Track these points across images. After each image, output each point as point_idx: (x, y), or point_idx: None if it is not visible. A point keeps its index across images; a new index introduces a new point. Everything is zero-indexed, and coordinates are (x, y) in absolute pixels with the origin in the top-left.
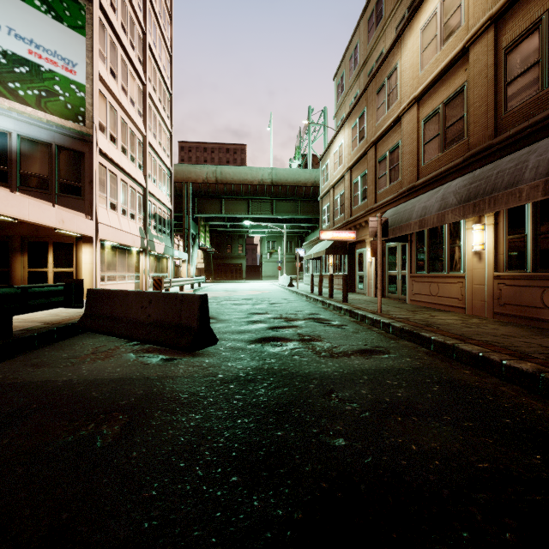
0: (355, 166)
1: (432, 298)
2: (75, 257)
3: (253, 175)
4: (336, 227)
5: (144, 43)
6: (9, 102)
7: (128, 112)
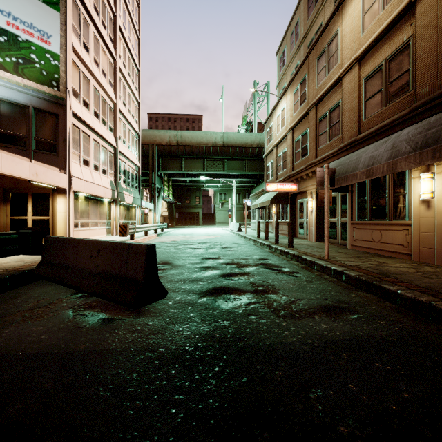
0: (297, 127)
1: (375, 244)
2: (51, 207)
3: (208, 138)
4: (279, 181)
5: (115, 24)
6: None
7: (100, 82)
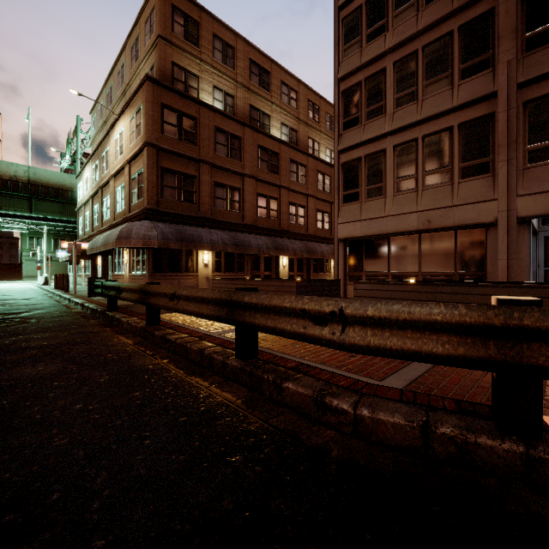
0: (95, 197)
1: None
2: None
3: (2, 169)
4: (85, 238)
5: None
6: None
7: None
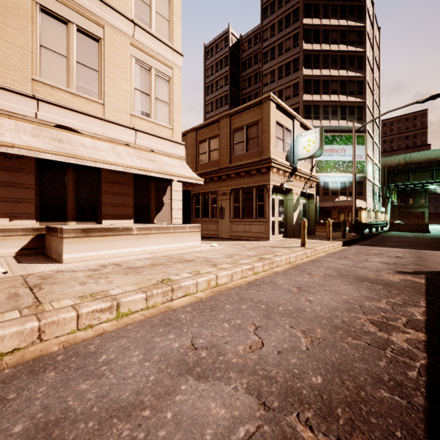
0: None
1: None
2: (358, 214)
3: (437, 154)
4: None
5: (373, 121)
6: (348, 174)
7: (370, 157)
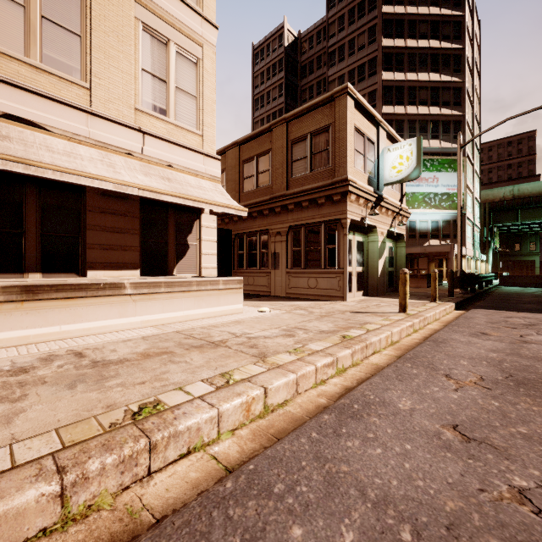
0: None
1: None
2: (455, 264)
3: None
4: None
5: (472, 142)
6: (441, 210)
7: (470, 189)
